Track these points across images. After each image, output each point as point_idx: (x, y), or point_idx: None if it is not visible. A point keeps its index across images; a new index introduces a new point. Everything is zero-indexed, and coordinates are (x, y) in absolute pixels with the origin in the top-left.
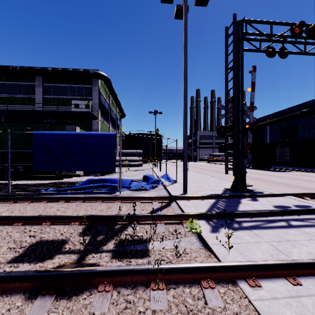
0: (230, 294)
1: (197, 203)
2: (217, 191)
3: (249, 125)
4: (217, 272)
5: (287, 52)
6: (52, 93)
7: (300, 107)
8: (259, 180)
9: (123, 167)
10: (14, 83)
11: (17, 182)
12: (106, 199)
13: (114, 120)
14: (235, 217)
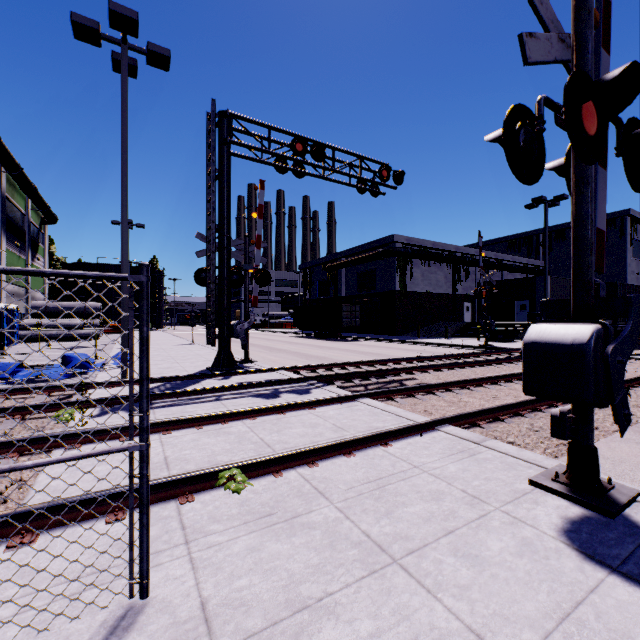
0: (32, 459)
1: (124, 390)
2: (189, 372)
3: (255, 269)
4: (32, 445)
5: (300, 172)
6: None
7: (378, 245)
8: (294, 354)
9: (44, 341)
10: None
11: None
12: None
13: (21, 228)
14: (156, 399)
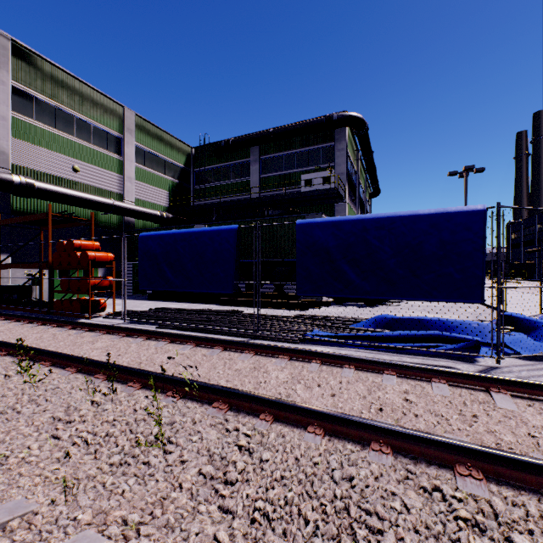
0: None
1: None
2: None
3: None
4: None
5: None
6: (272, 169)
7: None
8: None
9: None
10: (225, 164)
11: (245, 310)
12: (514, 386)
13: (362, 202)
14: None
